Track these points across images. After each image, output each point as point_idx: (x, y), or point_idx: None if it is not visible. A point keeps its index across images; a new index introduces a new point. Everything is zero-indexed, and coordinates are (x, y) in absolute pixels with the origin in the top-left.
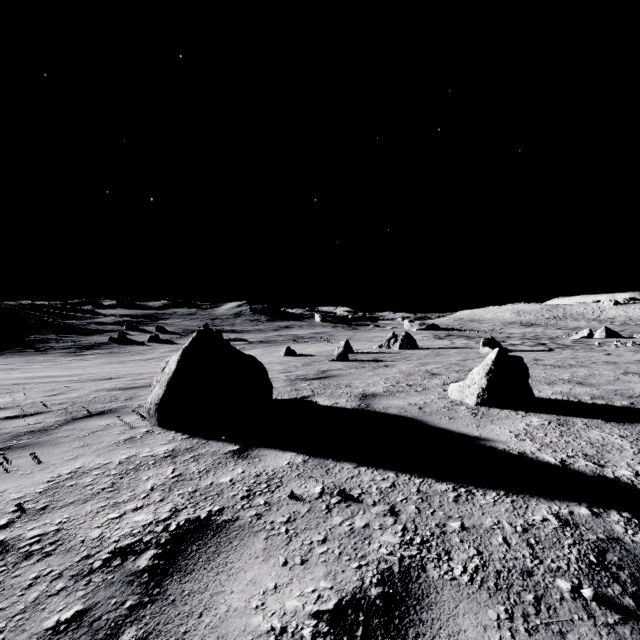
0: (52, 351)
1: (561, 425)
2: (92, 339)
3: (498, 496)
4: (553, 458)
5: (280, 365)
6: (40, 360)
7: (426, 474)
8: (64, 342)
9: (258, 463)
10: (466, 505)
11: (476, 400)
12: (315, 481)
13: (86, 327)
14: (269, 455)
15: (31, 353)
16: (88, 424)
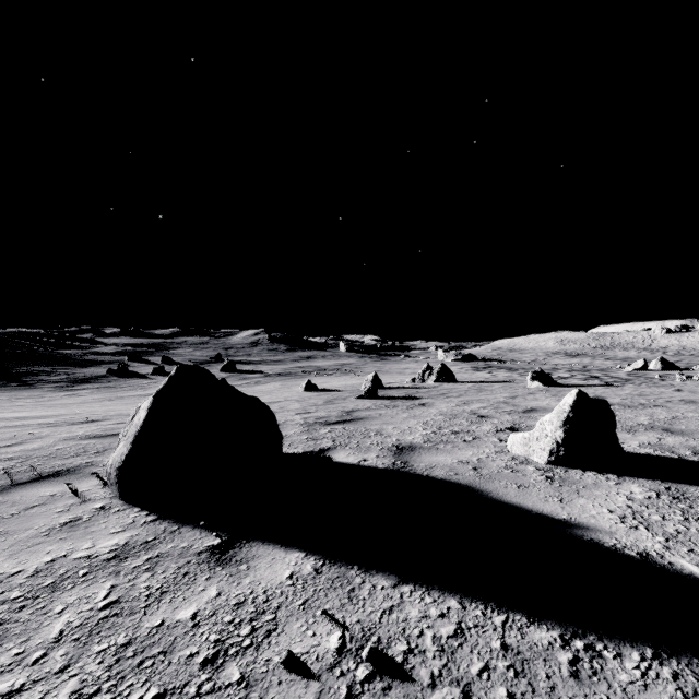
0: (41, 385)
1: (677, 499)
2: (88, 371)
3: (645, 661)
4: (697, 566)
5: (298, 403)
6: (25, 396)
7: (509, 603)
8: (56, 375)
9: (244, 575)
10: (596, 687)
11: (548, 458)
12: (330, 619)
13: (83, 358)
14: (264, 557)
15: (16, 388)
16: (27, 494)
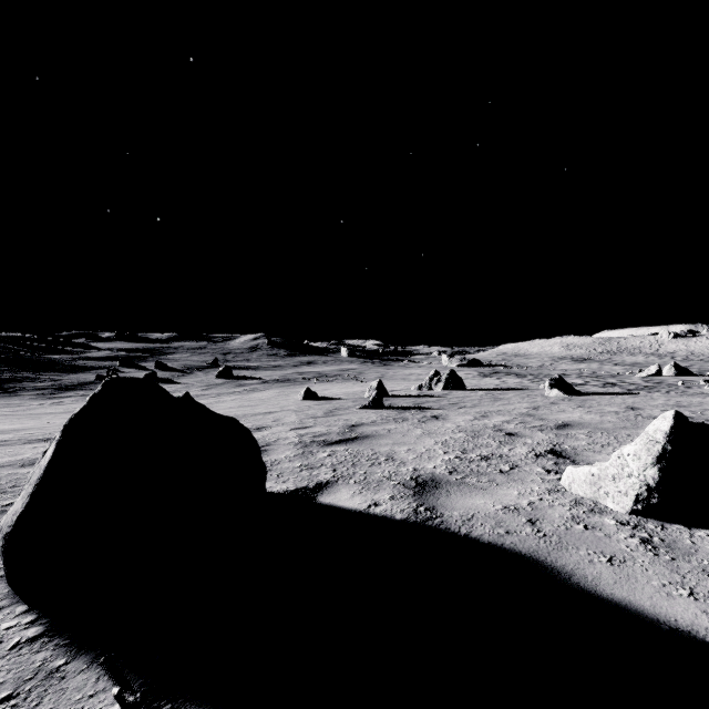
0: (23, 393)
1: None
2: (76, 377)
3: None
4: None
5: (295, 414)
6: (3, 404)
7: None
8: (41, 381)
9: None
10: None
11: (633, 506)
12: None
13: (72, 363)
14: None
15: None
16: None
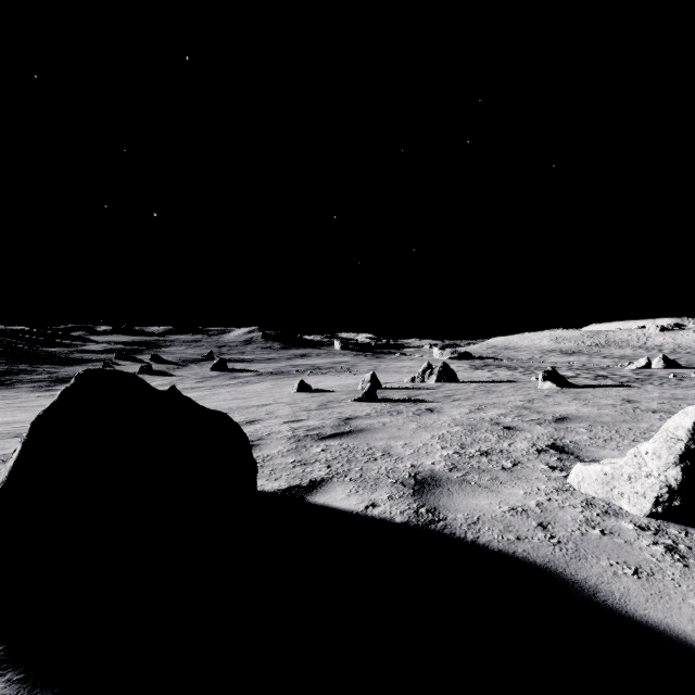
0: (19, 385)
1: None
2: (72, 370)
3: None
4: None
5: (288, 407)
6: None
7: None
8: (37, 374)
9: None
10: None
11: (652, 508)
12: None
13: (68, 356)
14: None
15: None
16: None
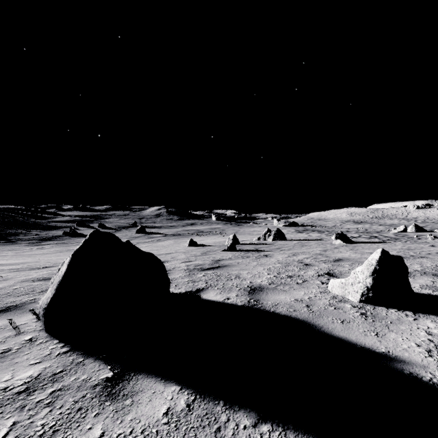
0: (20, 242)
1: None
2: (51, 233)
3: None
4: None
5: (184, 254)
6: (8, 249)
7: None
8: (30, 235)
9: (128, 411)
10: None
11: (360, 298)
12: None
13: (48, 224)
14: (146, 391)
15: (4, 243)
16: None
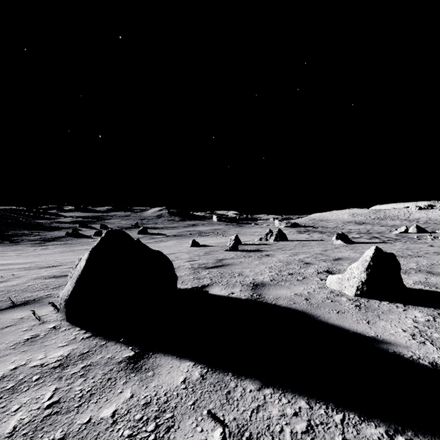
0: (23, 242)
1: None
2: (53, 234)
3: None
4: None
5: (187, 254)
6: (12, 249)
7: (343, 403)
8: (33, 236)
9: (151, 380)
10: None
11: (355, 292)
12: (214, 417)
13: (50, 225)
14: (165, 366)
15: (7, 244)
16: (4, 317)
